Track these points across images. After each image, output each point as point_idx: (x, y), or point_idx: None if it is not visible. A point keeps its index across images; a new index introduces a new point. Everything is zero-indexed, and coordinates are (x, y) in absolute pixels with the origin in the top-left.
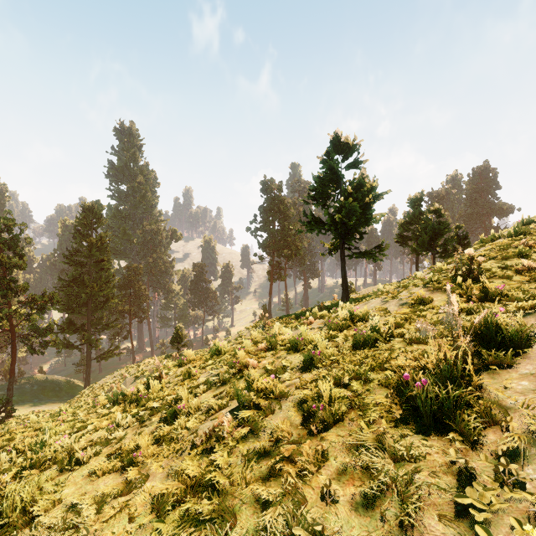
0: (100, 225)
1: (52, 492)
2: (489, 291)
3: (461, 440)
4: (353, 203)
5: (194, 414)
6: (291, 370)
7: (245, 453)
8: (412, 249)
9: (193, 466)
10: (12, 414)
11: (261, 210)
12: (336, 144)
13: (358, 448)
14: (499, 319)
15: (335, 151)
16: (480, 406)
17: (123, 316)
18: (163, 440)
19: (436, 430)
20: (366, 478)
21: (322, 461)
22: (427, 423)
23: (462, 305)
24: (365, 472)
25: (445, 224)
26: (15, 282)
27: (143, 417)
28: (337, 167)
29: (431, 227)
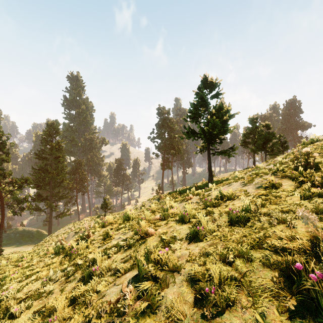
0: (57, 135)
1: None
2: None
3: None
4: (216, 120)
5: (105, 274)
6: (180, 240)
7: None
8: (251, 150)
9: None
10: (1, 253)
11: (157, 126)
12: (204, 82)
13: None
14: None
15: (204, 87)
16: None
17: (72, 191)
18: (77, 303)
19: None
20: None
21: None
22: None
23: (311, 190)
24: None
25: (272, 134)
26: (3, 170)
27: (69, 273)
28: (205, 97)
29: (264, 135)
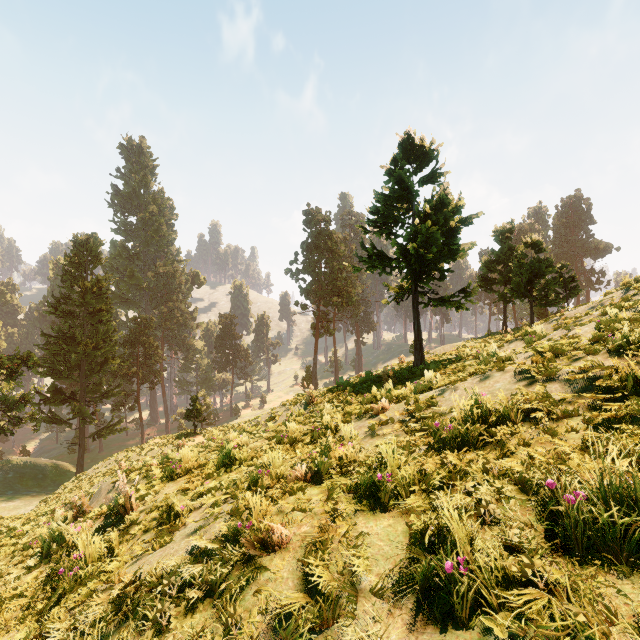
0: (97, 265)
1: None
2: None
3: None
4: (432, 229)
5: None
6: (378, 593)
7: None
8: (500, 296)
9: None
10: None
11: (304, 247)
12: (406, 149)
13: None
14: None
15: (405, 159)
16: None
17: (129, 381)
18: None
19: None
20: None
21: None
22: None
23: None
24: None
25: (546, 262)
26: None
27: None
28: (408, 179)
29: (529, 265)
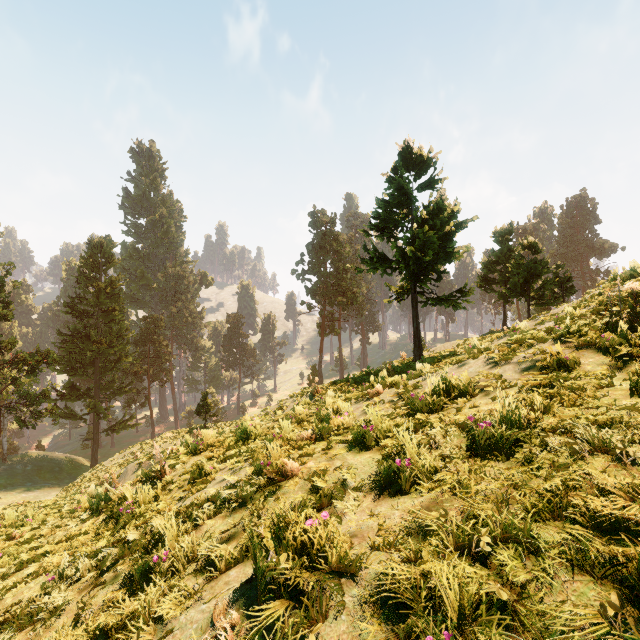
0: (110, 266)
1: None
2: None
3: None
4: (429, 233)
5: (184, 570)
6: (357, 488)
7: None
8: (499, 296)
9: None
10: None
11: (310, 248)
12: (406, 157)
13: None
14: None
15: (404, 166)
16: None
17: (140, 379)
18: None
19: None
20: None
21: None
22: None
23: None
24: None
25: (543, 263)
26: None
27: (105, 563)
28: (407, 186)
29: (526, 266)
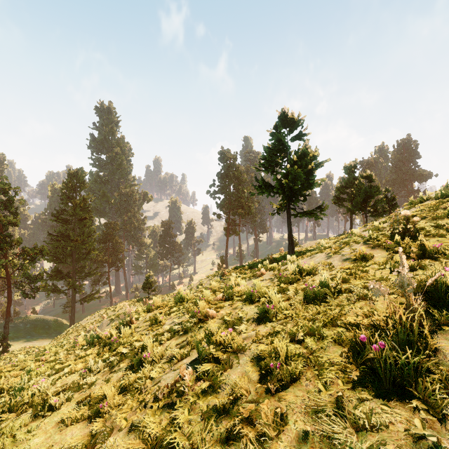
0: (83, 189)
1: (23, 440)
2: (427, 249)
3: (423, 408)
4: (297, 170)
5: (158, 362)
6: (247, 321)
7: (205, 410)
8: (347, 209)
9: (154, 422)
10: (8, 349)
11: (219, 176)
12: (283, 119)
13: (317, 411)
14: (445, 278)
15: (282, 125)
16: (441, 372)
17: (102, 266)
18: (129, 390)
19: (396, 395)
20: (328, 448)
21: (282, 425)
22: (386, 387)
23: None
24: (326, 441)
25: (375, 188)
26: (10, 237)
27: (113, 363)
28: (284, 139)
29: (364, 190)
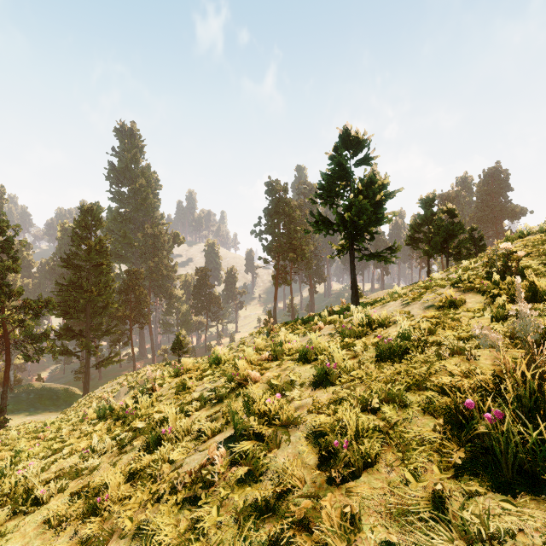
0: (99, 228)
1: None
2: (538, 291)
3: None
4: (363, 201)
5: (182, 439)
6: (301, 386)
7: (241, 508)
8: (424, 252)
9: (168, 524)
10: (6, 424)
11: (266, 212)
12: (345, 139)
13: (405, 512)
14: None
15: (344, 146)
16: None
17: (123, 322)
18: (140, 477)
19: (524, 489)
20: None
21: (353, 532)
22: (507, 476)
23: (508, 306)
24: None
25: (459, 225)
26: (9, 286)
27: (124, 441)
28: (346, 163)
29: (445, 228)
